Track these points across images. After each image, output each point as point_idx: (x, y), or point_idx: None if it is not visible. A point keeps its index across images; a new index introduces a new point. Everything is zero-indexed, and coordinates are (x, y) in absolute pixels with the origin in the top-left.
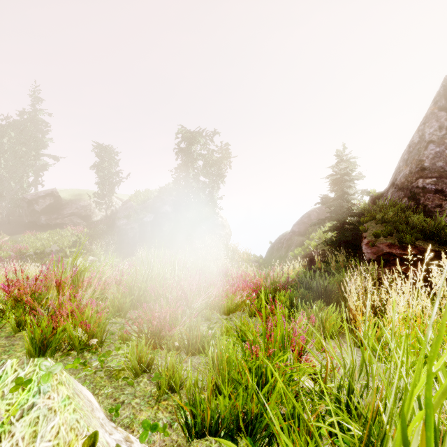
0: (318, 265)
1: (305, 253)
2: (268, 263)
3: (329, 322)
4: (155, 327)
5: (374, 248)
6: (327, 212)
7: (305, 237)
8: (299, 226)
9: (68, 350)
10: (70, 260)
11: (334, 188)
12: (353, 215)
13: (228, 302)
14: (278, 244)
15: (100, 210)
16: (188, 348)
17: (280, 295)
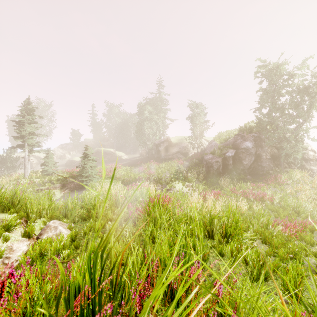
0: None
1: None
2: None
3: None
4: None
5: None
6: None
7: None
8: None
9: None
10: (173, 183)
11: None
12: None
13: None
14: None
15: (194, 149)
16: None
17: None
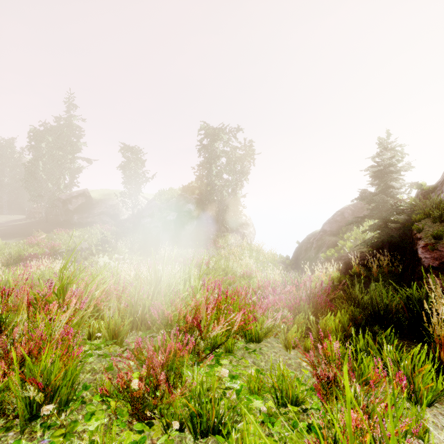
0: (355, 269)
1: (339, 255)
2: (295, 265)
3: (417, 375)
4: (150, 376)
5: (435, 252)
6: (367, 209)
7: (338, 237)
8: (331, 225)
9: (15, 416)
10: (96, 258)
11: (376, 181)
12: (400, 212)
13: (257, 326)
14: (306, 244)
15: (127, 209)
16: (196, 423)
17: (327, 319)
